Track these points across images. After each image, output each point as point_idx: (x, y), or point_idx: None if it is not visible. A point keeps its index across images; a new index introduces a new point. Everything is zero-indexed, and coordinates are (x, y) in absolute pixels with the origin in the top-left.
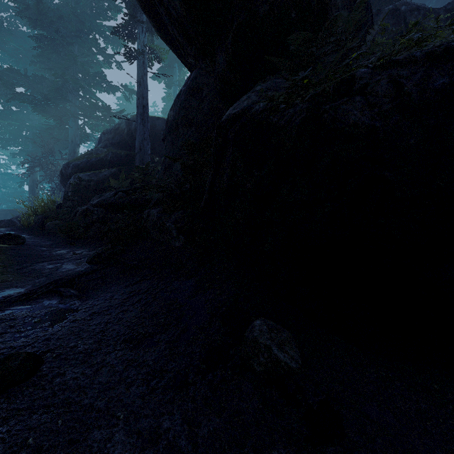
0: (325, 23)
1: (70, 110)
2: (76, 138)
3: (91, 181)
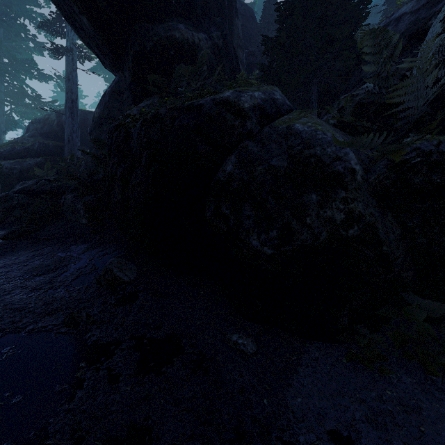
0: (196, 61)
1: None
2: (1, 125)
3: (15, 169)
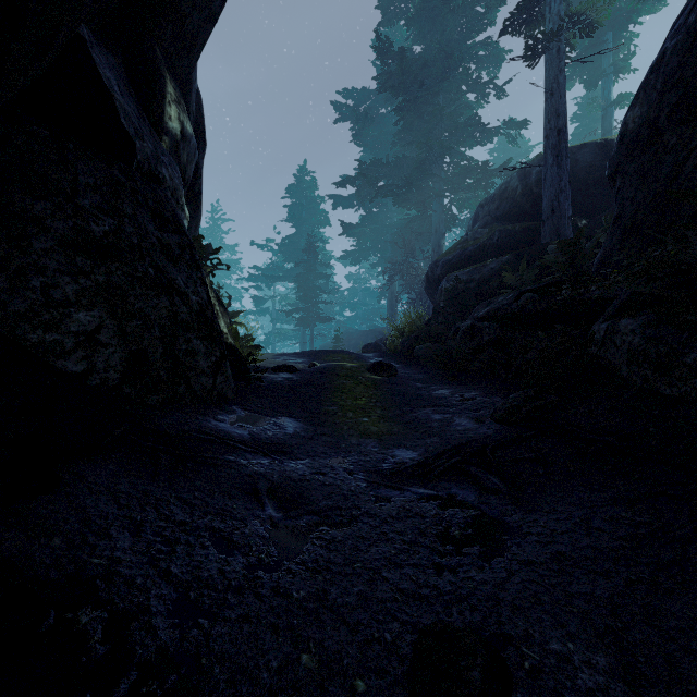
0: None
1: (434, 188)
2: (440, 226)
3: (471, 282)
